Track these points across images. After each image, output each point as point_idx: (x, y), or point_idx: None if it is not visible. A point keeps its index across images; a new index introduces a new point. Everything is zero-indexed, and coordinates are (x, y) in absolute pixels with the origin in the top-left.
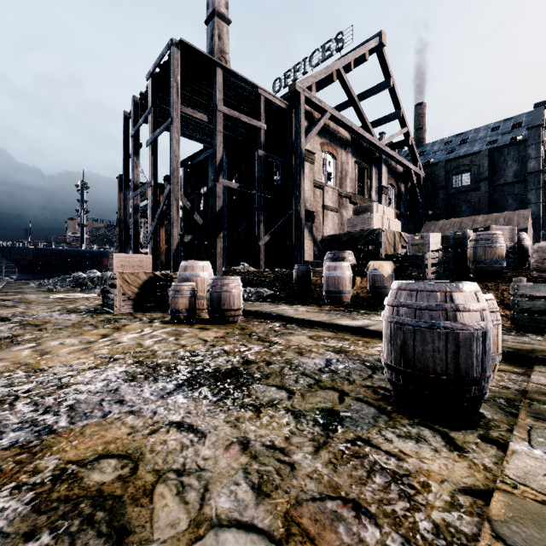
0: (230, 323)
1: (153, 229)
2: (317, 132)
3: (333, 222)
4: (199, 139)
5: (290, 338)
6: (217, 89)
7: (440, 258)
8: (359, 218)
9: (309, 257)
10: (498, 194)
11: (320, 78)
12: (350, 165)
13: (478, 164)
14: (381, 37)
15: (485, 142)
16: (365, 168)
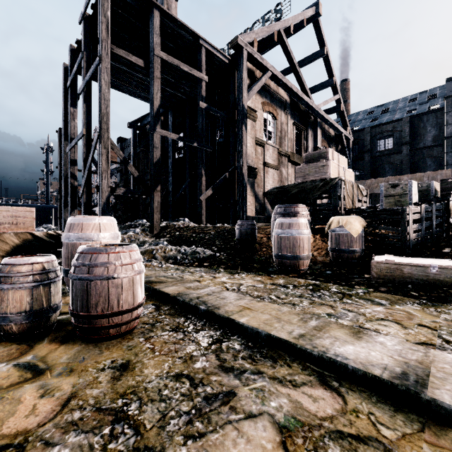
0: (112, 339)
1: (84, 182)
2: (259, 92)
3: (274, 179)
4: (143, 97)
5: (226, 450)
6: (154, 32)
7: (422, 212)
8: (312, 167)
9: (251, 212)
10: (418, 157)
11: (262, 36)
12: (288, 125)
13: (400, 129)
14: (318, 7)
15: (404, 111)
16: (302, 130)
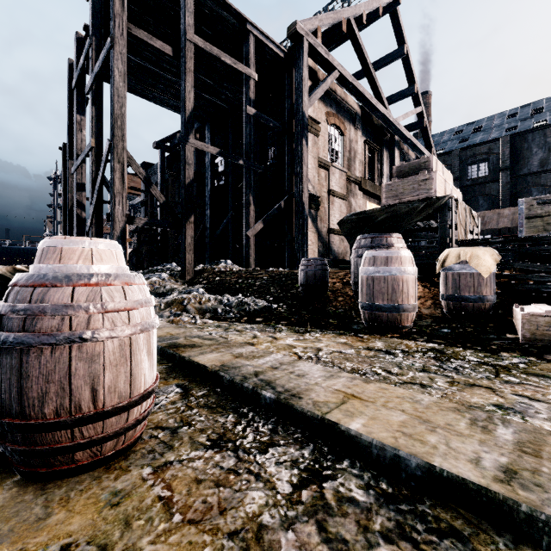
0: (83, 470)
1: (92, 210)
2: (322, 98)
3: (341, 211)
4: (173, 106)
5: None
6: (187, 9)
7: None
8: (408, 182)
9: (312, 253)
10: (521, 186)
11: (327, 24)
12: (359, 144)
13: (497, 152)
14: None
15: (502, 128)
16: (376, 150)
